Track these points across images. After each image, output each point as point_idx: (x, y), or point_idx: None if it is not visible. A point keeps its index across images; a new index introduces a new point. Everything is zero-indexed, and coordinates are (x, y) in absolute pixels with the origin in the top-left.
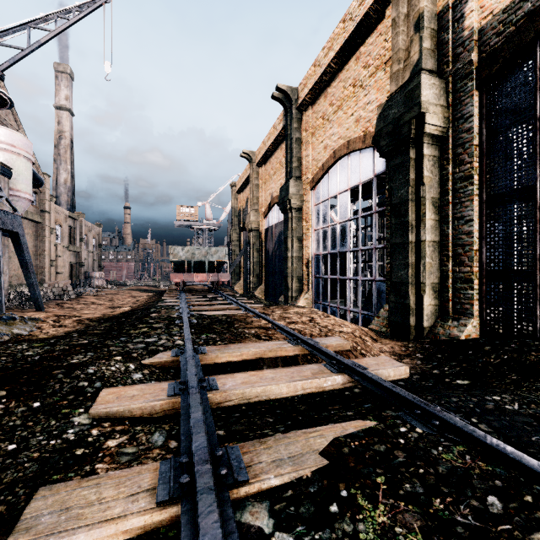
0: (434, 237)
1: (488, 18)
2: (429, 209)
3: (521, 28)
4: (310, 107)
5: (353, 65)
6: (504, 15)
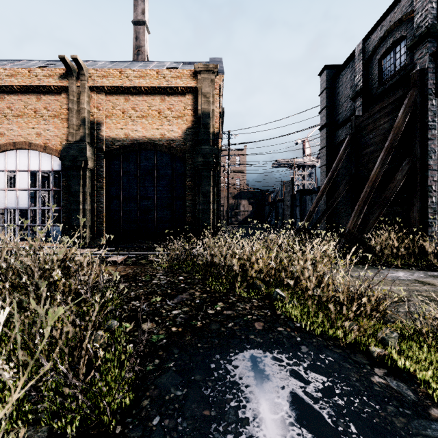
0: (90, 207)
1: (108, 137)
2: (88, 197)
3: (118, 149)
4: None
5: (35, 100)
6: (113, 140)
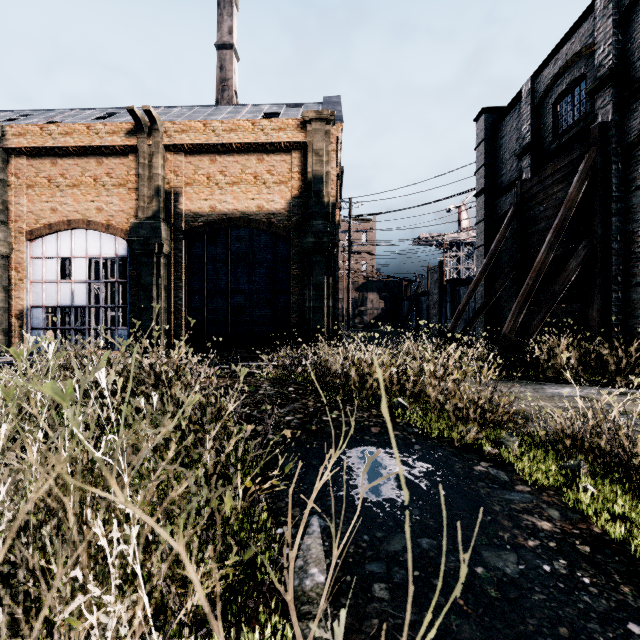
0: (165, 305)
1: (189, 211)
2: (163, 291)
3: (201, 227)
4: (25, 157)
5: (95, 164)
6: (195, 215)
